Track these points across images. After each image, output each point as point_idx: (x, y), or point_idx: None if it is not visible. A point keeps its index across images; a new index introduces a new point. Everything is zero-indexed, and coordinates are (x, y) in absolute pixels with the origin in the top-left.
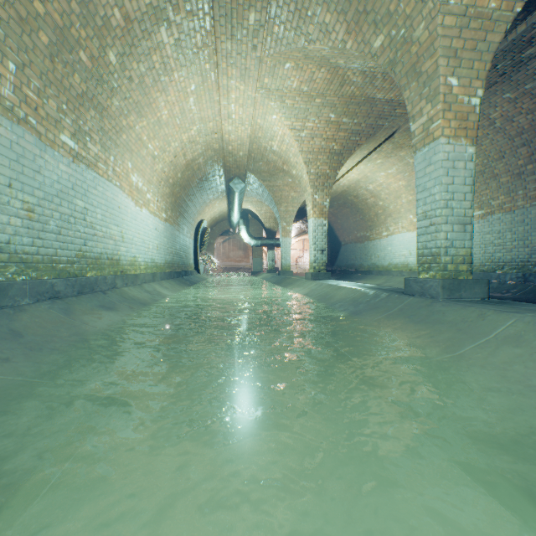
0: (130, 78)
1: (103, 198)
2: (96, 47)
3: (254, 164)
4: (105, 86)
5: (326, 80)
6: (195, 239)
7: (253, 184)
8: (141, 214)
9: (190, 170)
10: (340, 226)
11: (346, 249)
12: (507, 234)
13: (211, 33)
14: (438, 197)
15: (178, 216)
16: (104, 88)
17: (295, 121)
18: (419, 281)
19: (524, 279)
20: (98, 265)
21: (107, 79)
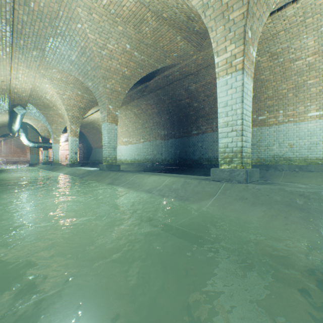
0: None
1: None
2: None
3: (33, 100)
4: None
5: (75, 80)
6: None
7: (32, 110)
8: None
9: None
10: (92, 139)
11: (95, 151)
12: (149, 149)
13: (10, 48)
14: (107, 140)
15: None
16: None
17: (60, 90)
18: (102, 165)
19: (152, 165)
20: None
21: None
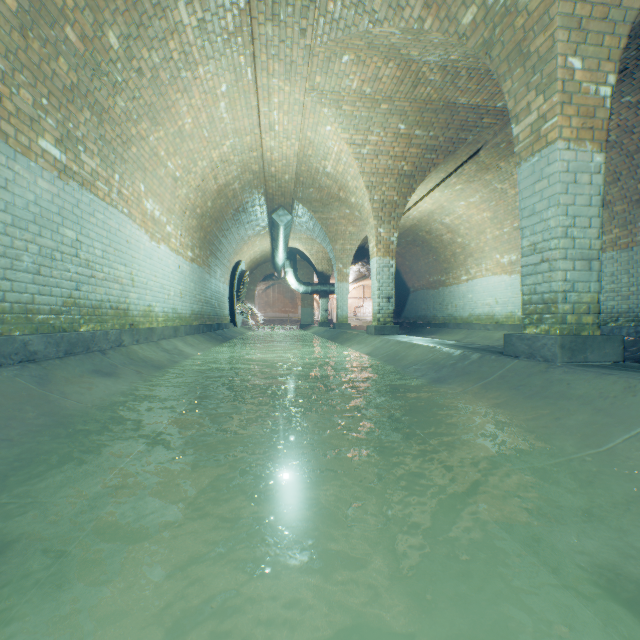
0: (139, 70)
1: (104, 229)
2: (89, 23)
3: (303, 191)
4: (104, 79)
5: (395, 79)
6: (231, 285)
7: (302, 217)
8: (159, 252)
9: (223, 198)
10: (408, 269)
11: (415, 297)
12: (623, 278)
13: (246, 13)
14: (554, 222)
15: (209, 256)
16: (103, 81)
17: (354, 134)
18: (525, 338)
19: None
20: (97, 316)
21: (107, 69)
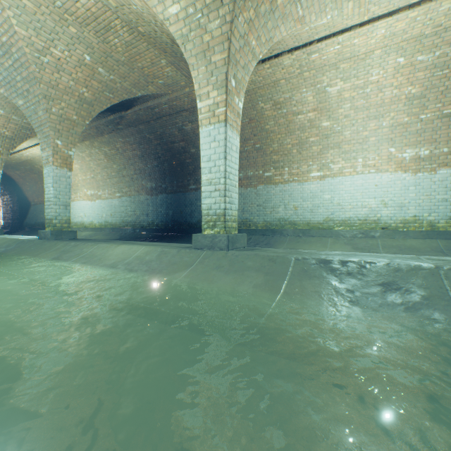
0: None
1: None
2: None
3: None
4: None
5: None
6: None
7: None
8: None
9: None
10: (30, 188)
11: (36, 209)
12: (130, 208)
13: None
14: (53, 192)
15: None
16: None
17: None
18: (44, 232)
19: (134, 231)
20: None
21: None
